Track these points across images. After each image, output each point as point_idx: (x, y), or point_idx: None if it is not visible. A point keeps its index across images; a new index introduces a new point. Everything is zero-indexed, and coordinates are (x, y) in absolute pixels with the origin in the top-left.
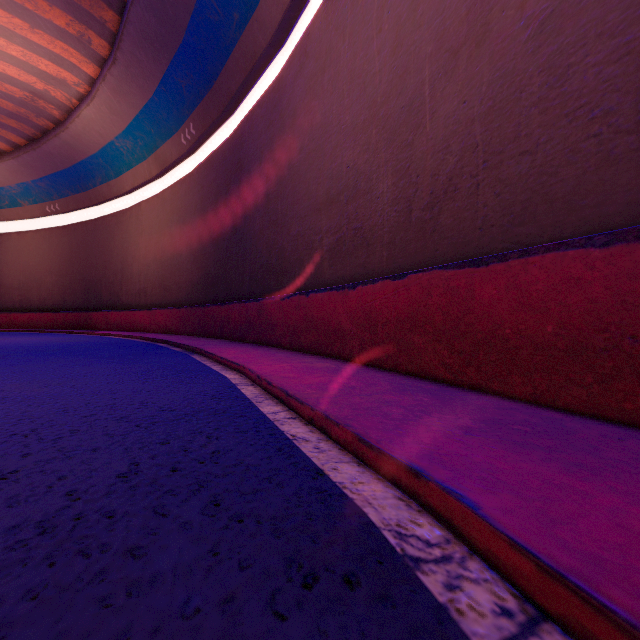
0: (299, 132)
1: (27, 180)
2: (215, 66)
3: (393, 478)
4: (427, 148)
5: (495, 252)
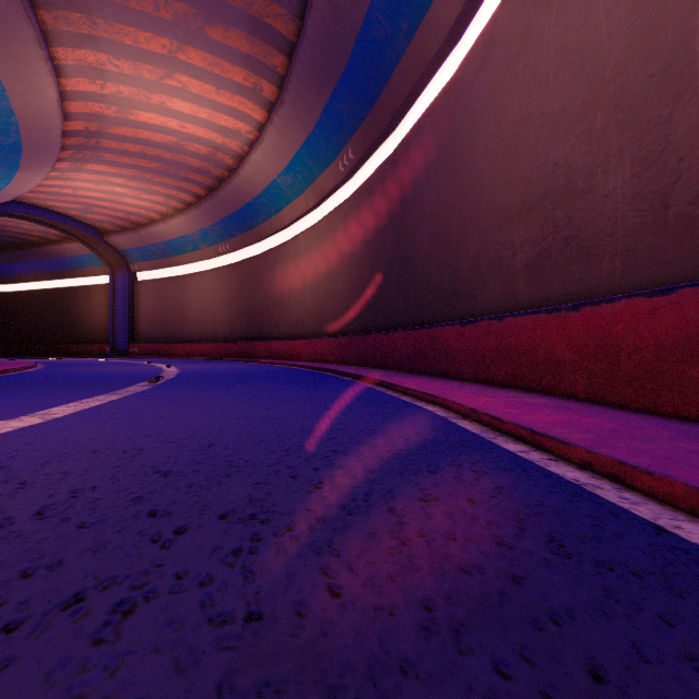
0: (481, 135)
1: (206, 226)
2: (378, 84)
3: None
4: (698, 121)
5: None
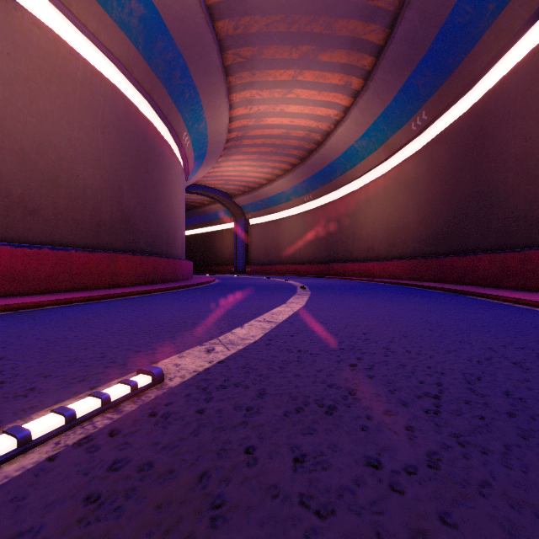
0: None
1: (296, 184)
2: (457, 57)
3: None
4: None
5: None
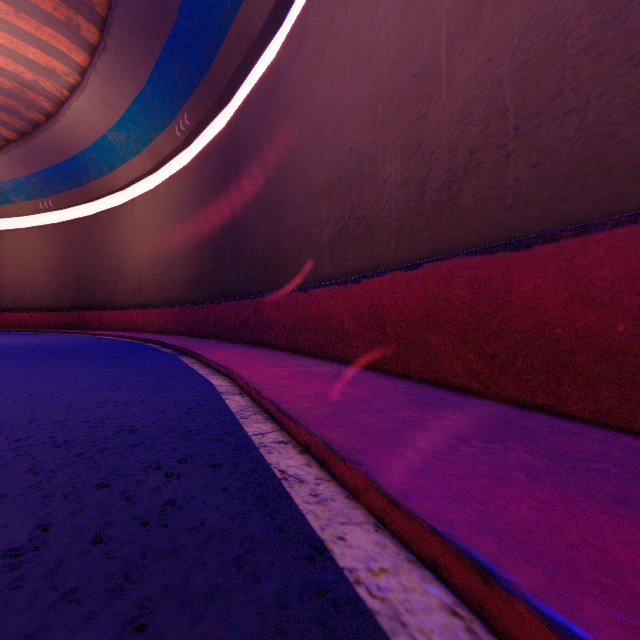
0: (297, 116)
1: (19, 176)
2: (209, 51)
3: (436, 565)
4: (443, 119)
5: (530, 235)
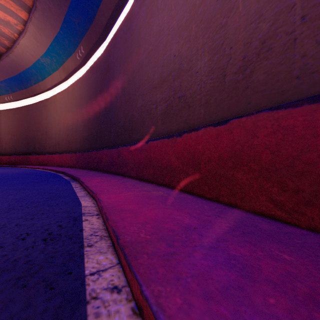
0: (142, 41)
1: None
2: (93, 9)
3: None
4: (240, 24)
5: None
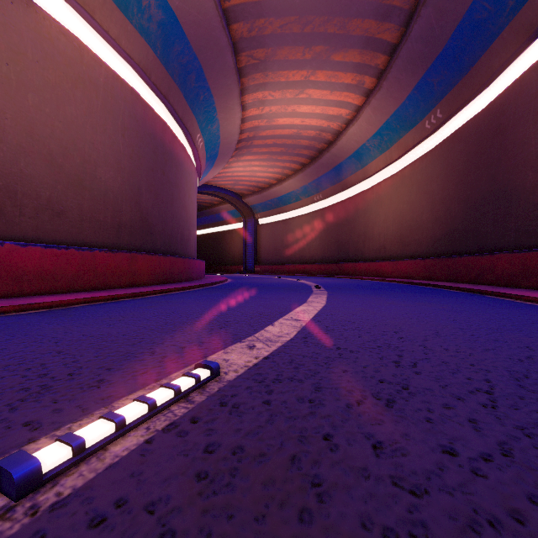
0: None
1: (306, 184)
2: (474, 55)
3: None
4: None
5: None
